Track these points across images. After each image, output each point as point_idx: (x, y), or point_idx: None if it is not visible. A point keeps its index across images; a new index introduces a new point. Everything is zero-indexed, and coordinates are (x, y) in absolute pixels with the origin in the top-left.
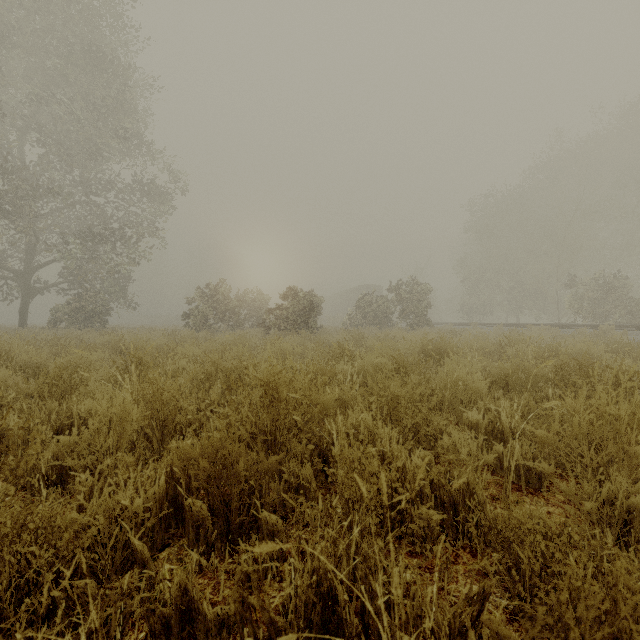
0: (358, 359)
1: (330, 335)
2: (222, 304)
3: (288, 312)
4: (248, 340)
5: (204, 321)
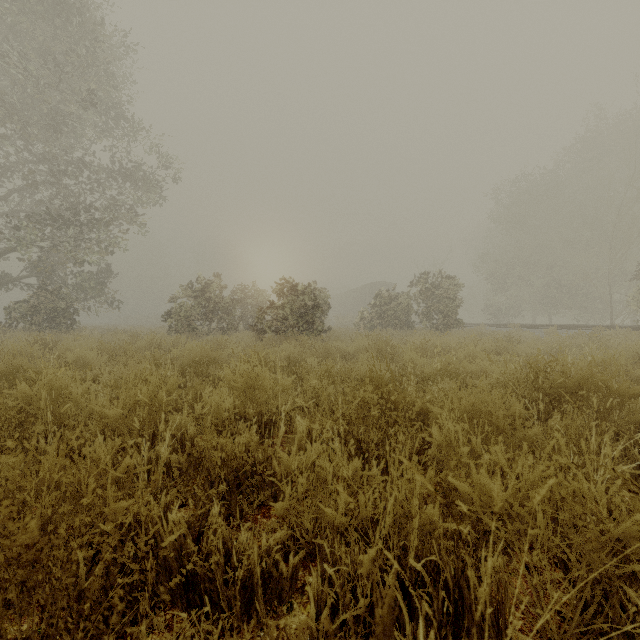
0: (475, 474)
1: (341, 341)
2: (211, 302)
3: (287, 311)
4: (217, 353)
5: (187, 322)
